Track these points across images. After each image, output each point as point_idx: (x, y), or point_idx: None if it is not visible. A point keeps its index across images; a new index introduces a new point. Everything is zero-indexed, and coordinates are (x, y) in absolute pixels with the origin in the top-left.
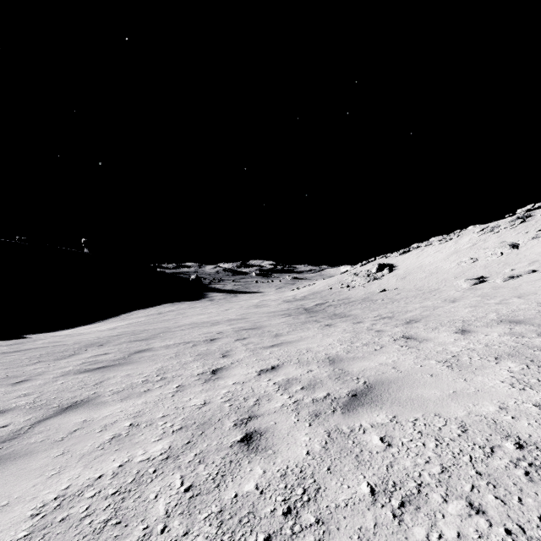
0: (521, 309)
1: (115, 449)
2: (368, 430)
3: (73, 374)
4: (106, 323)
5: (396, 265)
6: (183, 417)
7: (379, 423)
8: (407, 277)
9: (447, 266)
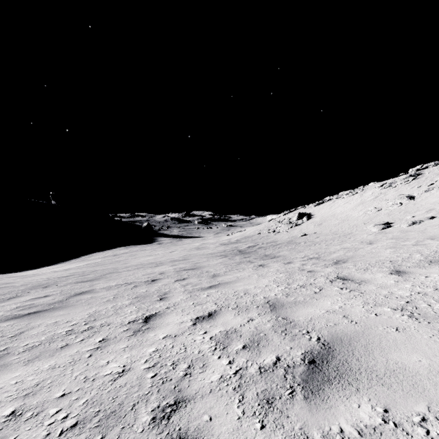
0: None
1: None
2: None
3: None
4: (67, 264)
5: (313, 213)
6: (87, 398)
7: (369, 425)
8: (323, 224)
9: (356, 214)
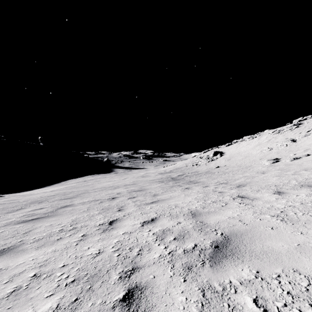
0: (311, 178)
1: (8, 307)
2: (239, 289)
3: (13, 225)
4: (51, 187)
5: (224, 152)
6: (78, 267)
7: (246, 279)
8: (231, 159)
9: (254, 152)
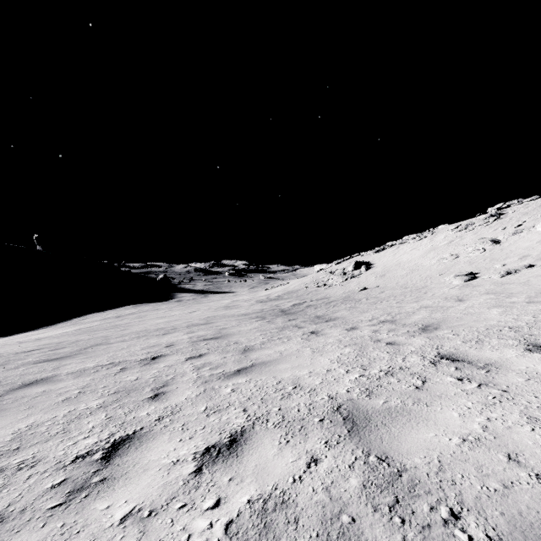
0: None
1: None
2: None
3: None
4: (52, 329)
5: (373, 262)
6: None
7: None
8: (387, 275)
9: (427, 263)
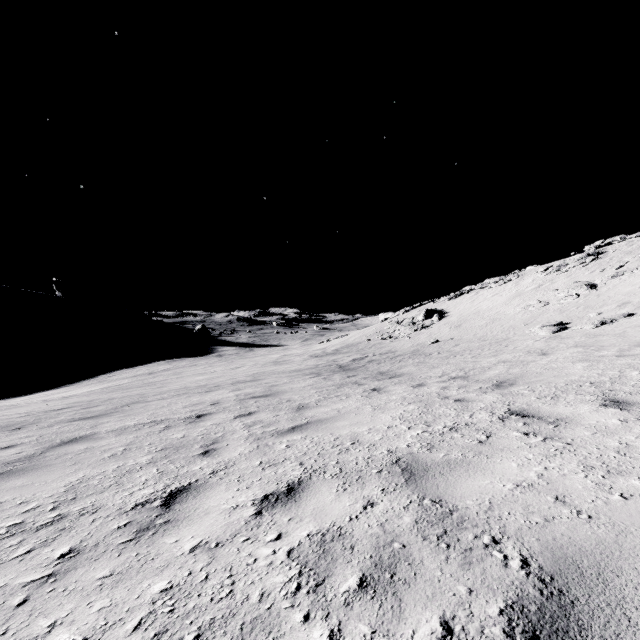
0: None
1: None
2: None
3: None
4: (76, 387)
5: (447, 310)
6: None
7: None
8: (463, 325)
9: (511, 311)
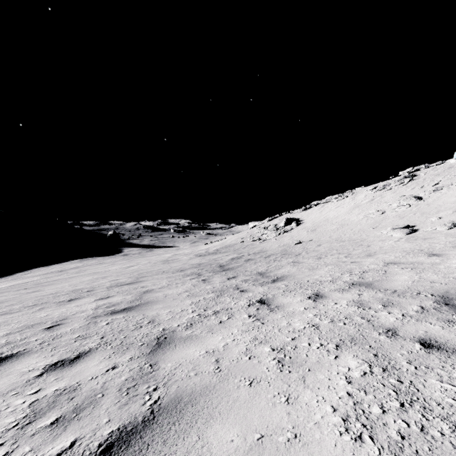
0: None
1: None
2: None
3: None
4: None
5: (302, 219)
6: None
7: None
8: (318, 229)
9: (355, 218)
